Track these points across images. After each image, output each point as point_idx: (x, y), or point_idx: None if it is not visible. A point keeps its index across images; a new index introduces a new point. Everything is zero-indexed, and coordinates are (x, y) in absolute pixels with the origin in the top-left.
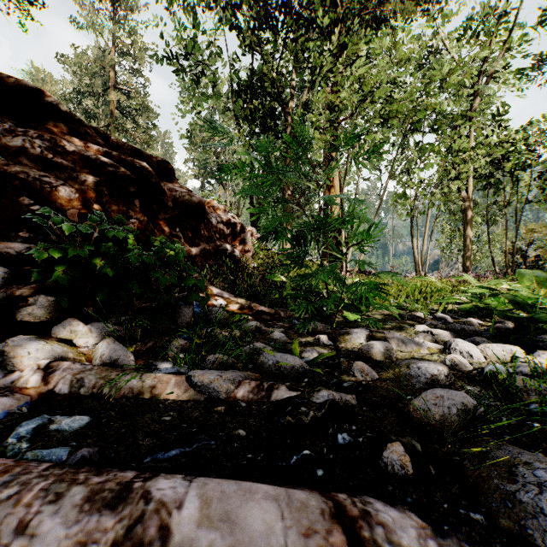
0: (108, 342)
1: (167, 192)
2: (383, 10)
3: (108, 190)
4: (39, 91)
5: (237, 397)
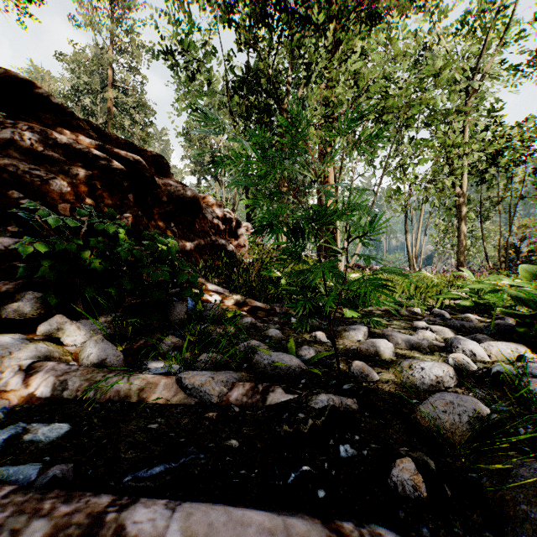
0: (97, 340)
1: (161, 187)
2: (378, 7)
3: (101, 184)
4: (29, 82)
5: (230, 401)
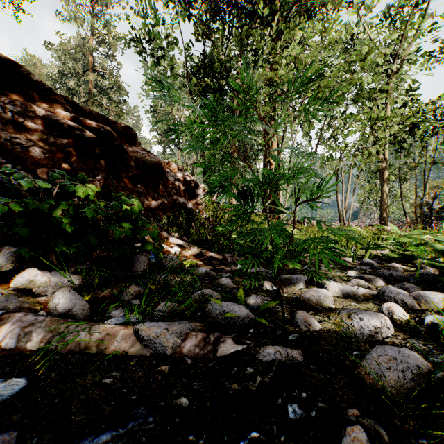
0: (64, 291)
1: (129, 153)
2: (314, 2)
3: (75, 151)
4: (11, 61)
5: (183, 353)
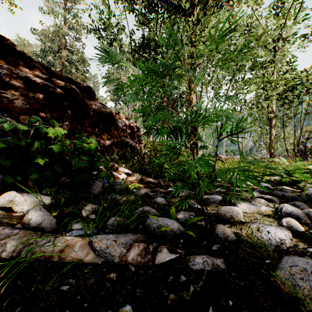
0: (36, 209)
1: (89, 106)
2: None
3: (49, 103)
4: (0, 36)
5: (128, 261)
